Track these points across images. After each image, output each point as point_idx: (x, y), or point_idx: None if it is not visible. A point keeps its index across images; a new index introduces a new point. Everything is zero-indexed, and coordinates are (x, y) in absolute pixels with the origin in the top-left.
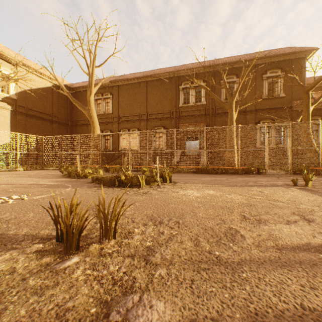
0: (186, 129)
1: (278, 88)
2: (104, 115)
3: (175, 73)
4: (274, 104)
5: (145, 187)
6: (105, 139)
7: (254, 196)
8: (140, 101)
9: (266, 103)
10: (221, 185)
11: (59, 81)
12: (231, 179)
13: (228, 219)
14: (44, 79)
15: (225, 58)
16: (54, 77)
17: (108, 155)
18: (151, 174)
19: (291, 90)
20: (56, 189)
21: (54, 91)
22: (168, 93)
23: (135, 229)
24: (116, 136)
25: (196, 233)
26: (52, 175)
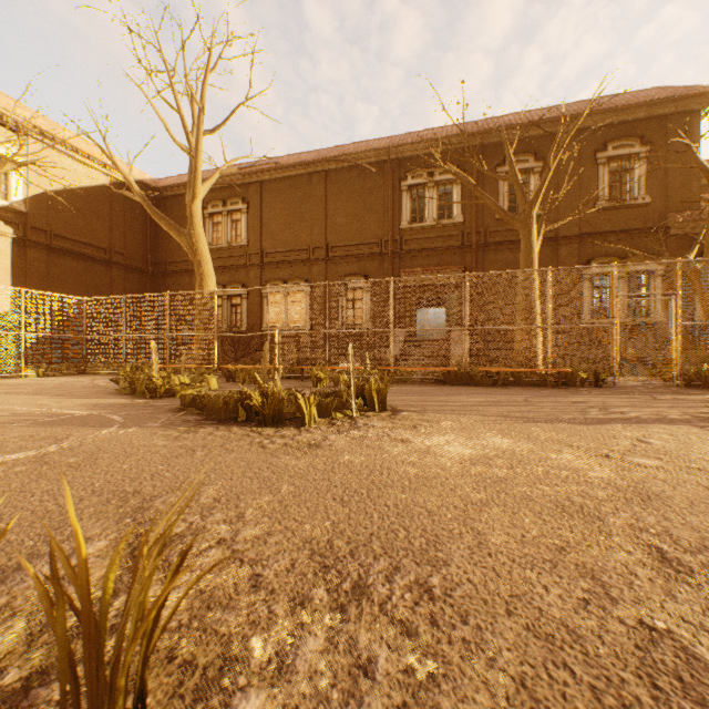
0: (419, 277)
1: (634, 184)
2: (230, 251)
3: (391, 152)
4: (625, 222)
5: (316, 426)
6: (231, 305)
7: (636, 459)
8: (311, 217)
9: (605, 220)
10: (520, 420)
11: (120, 168)
12: (537, 400)
13: (609, 567)
14: (92, 168)
15: (507, 115)
16: (110, 159)
17: (237, 341)
18: (334, 386)
19: (664, 189)
20: (75, 431)
21: (115, 195)
22: (375, 198)
23: (252, 636)
24: (256, 298)
25: (518, 674)
26: (93, 390)
